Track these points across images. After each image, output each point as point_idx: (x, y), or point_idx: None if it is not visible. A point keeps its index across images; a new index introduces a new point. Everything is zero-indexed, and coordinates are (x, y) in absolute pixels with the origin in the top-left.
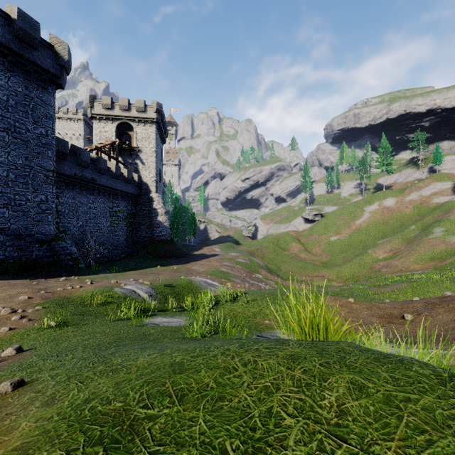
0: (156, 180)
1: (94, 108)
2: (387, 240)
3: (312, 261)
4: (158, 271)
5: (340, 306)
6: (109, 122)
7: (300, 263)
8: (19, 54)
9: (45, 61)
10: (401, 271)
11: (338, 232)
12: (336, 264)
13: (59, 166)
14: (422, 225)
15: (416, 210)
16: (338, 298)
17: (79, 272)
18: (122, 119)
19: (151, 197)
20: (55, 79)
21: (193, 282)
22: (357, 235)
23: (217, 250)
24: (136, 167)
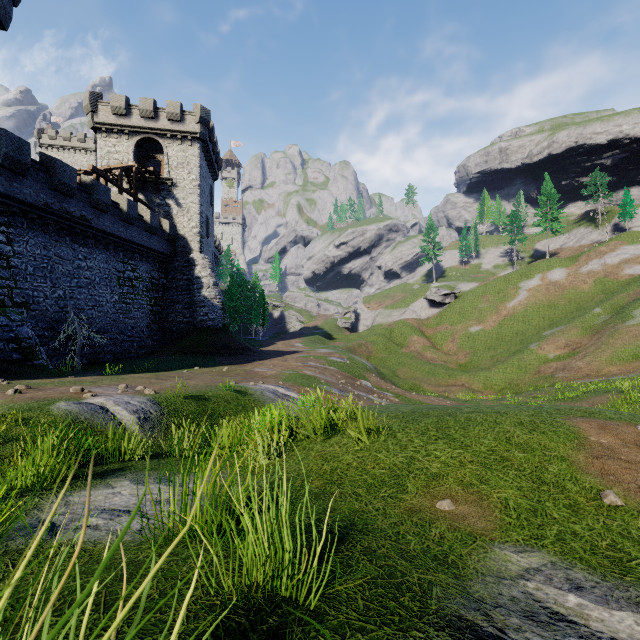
0: (199, 233)
1: (99, 113)
2: (560, 330)
3: (444, 363)
4: (191, 373)
5: (634, 446)
6: (124, 137)
7: (426, 365)
8: None
9: None
10: (588, 376)
11: (480, 320)
12: (482, 367)
13: (11, 184)
14: (612, 307)
15: (600, 286)
16: (608, 423)
17: (26, 373)
18: (145, 133)
19: (191, 258)
20: None
21: (250, 392)
22: (511, 324)
23: (299, 346)
24: (167, 210)
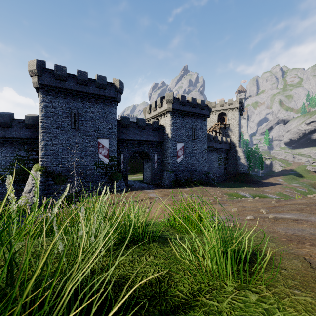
0: (238, 140)
1: None
2: None
3: None
4: (246, 189)
5: None
6: (214, 114)
7: None
8: (200, 113)
9: (206, 111)
10: None
11: None
12: None
13: None
14: None
15: None
16: None
17: (217, 186)
18: (220, 111)
19: (236, 149)
20: (208, 116)
21: (267, 196)
22: None
23: (281, 181)
24: (227, 134)
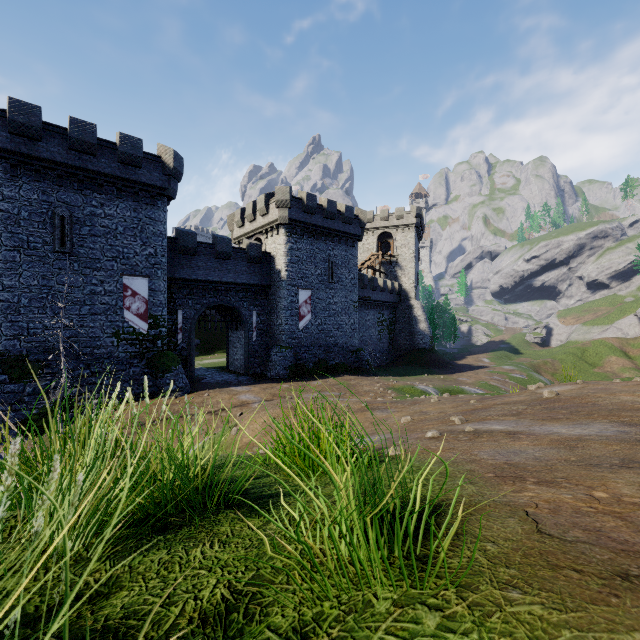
0: (415, 286)
1: None
2: None
3: None
4: (428, 378)
5: None
6: (371, 234)
7: None
8: (344, 232)
9: (355, 229)
10: None
11: None
12: None
13: None
14: None
15: None
16: None
17: (376, 374)
18: (382, 230)
19: (410, 304)
20: (359, 238)
21: (464, 390)
22: None
23: (486, 361)
24: (395, 274)
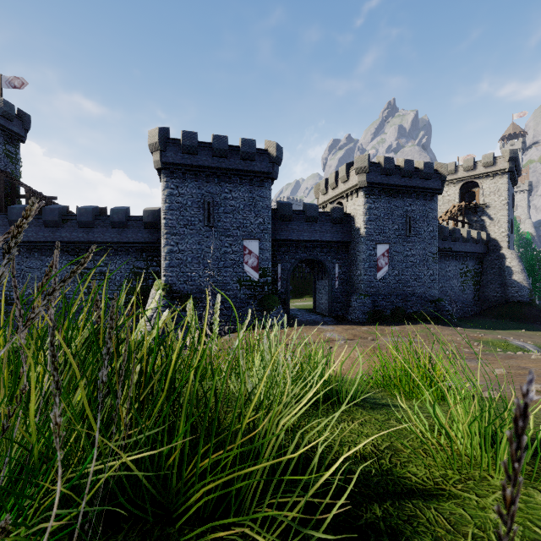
0: (507, 235)
1: None
2: None
3: None
4: (526, 334)
5: None
6: (452, 186)
7: None
8: (422, 188)
9: (434, 183)
10: None
11: None
12: None
13: None
14: None
15: None
16: None
17: (459, 325)
18: (466, 179)
19: (501, 254)
20: (438, 191)
21: None
22: None
23: None
24: (481, 224)
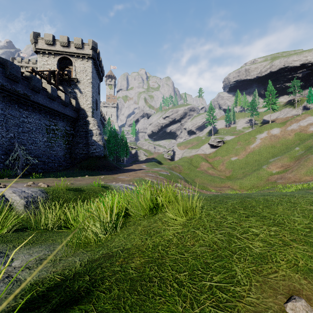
0: (92, 107)
1: (38, 43)
2: (278, 158)
3: (218, 176)
4: (82, 178)
5: None
6: (52, 56)
7: (209, 177)
8: None
9: None
10: (295, 181)
11: (236, 154)
12: (238, 178)
13: None
14: (305, 147)
15: (297, 137)
16: None
17: None
18: (63, 54)
19: (87, 120)
20: None
21: (111, 187)
22: (252, 156)
23: (144, 166)
24: (74, 95)
